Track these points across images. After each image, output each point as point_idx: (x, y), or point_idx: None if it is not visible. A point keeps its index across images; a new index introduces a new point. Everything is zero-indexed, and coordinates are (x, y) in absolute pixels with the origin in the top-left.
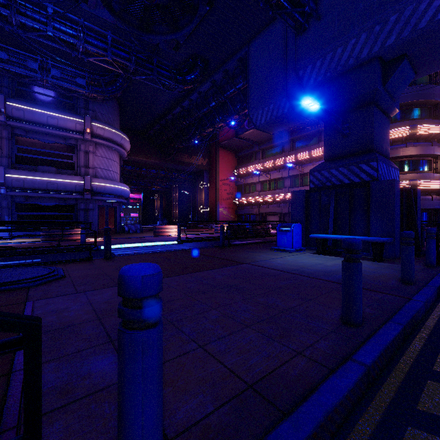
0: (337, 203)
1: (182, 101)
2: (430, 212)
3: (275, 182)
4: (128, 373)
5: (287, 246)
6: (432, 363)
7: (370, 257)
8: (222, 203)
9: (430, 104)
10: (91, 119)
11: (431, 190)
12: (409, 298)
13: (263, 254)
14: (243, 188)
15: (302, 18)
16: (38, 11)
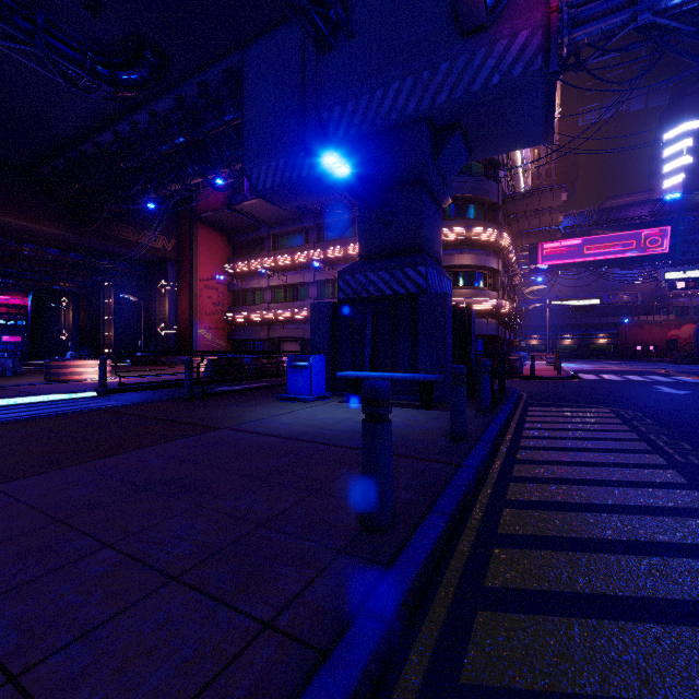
0: (376, 323)
1: (116, 121)
2: (485, 340)
3: (294, 289)
4: None
5: (302, 392)
6: (483, 573)
7: (418, 403)
8: (203, 321)
9: (485, 202)
10: None
11: (486, 311)
12: (459, 464)
13: (262, 407)
14: (241, 295)
15: (327, 28)
16: None
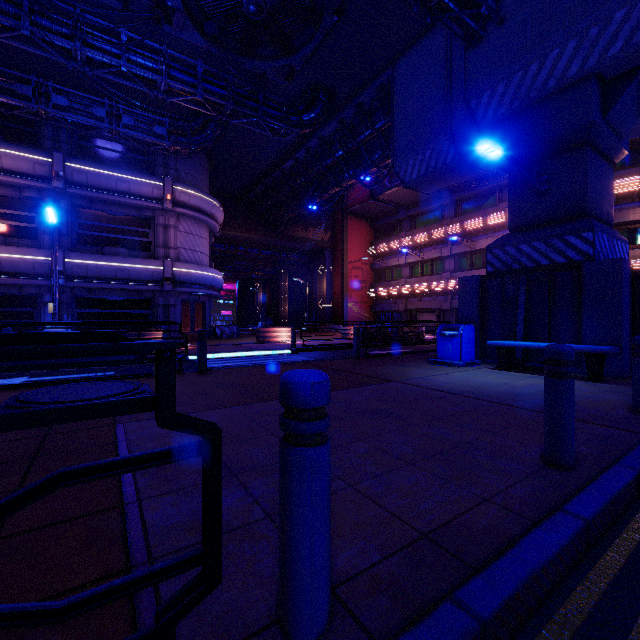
0: (529, 294)
1: (296, 150)
2: None
3: (430, 264)
4: (296, 496)
5: (452, 358)
6: None
7: (583, 375)
8: (351, 296)
9: None
10: (172, 181)
11: None
12: None
13: (418, 368)
14: (382, 273)
15: (476, 24)
16: (108, 40)
